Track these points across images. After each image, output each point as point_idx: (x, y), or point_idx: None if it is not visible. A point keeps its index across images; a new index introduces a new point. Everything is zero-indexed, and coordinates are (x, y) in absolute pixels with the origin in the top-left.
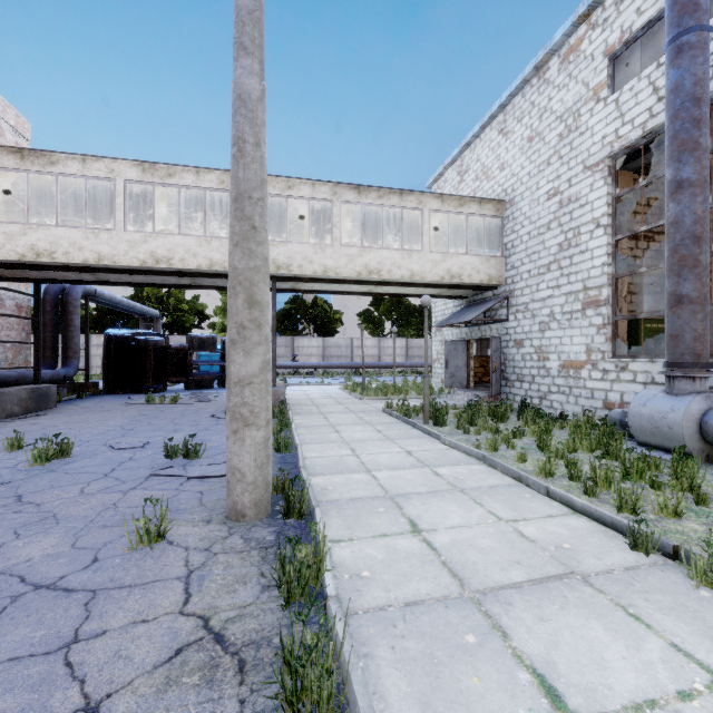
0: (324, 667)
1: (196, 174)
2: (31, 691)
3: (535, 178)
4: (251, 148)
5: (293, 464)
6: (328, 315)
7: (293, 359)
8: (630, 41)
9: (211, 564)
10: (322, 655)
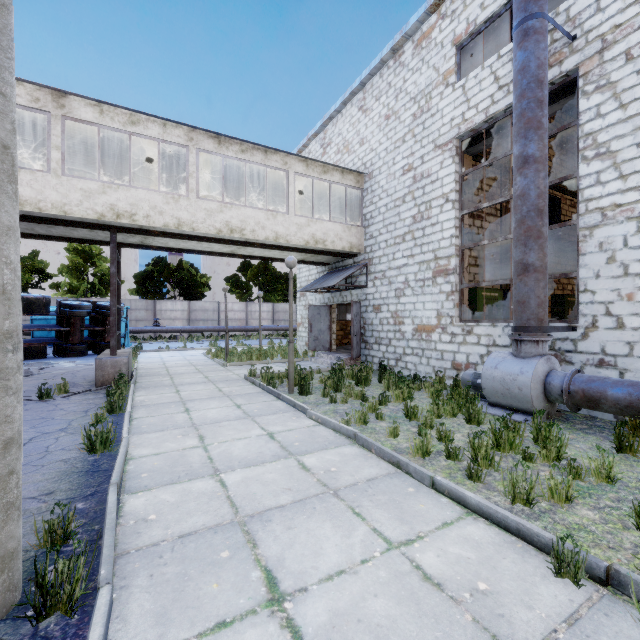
0: None
1: None
2: None
3: (391, 154)
4: None
5: (108, 472)
6: (194, 279)
7: (154, 323)
8: (474, 34)
9: None
10: None
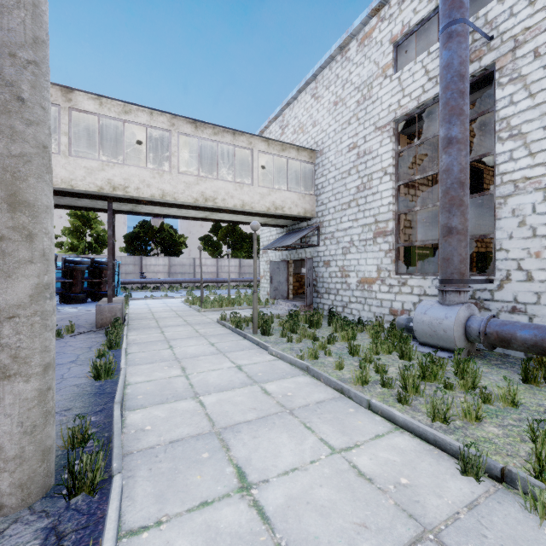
0: None
1: None
2: None
3: (339, 134)
4: None
5: (111, 394)
6: (173, 239)
7: (141, 275)
8: (408, 34)
9: None
10: None
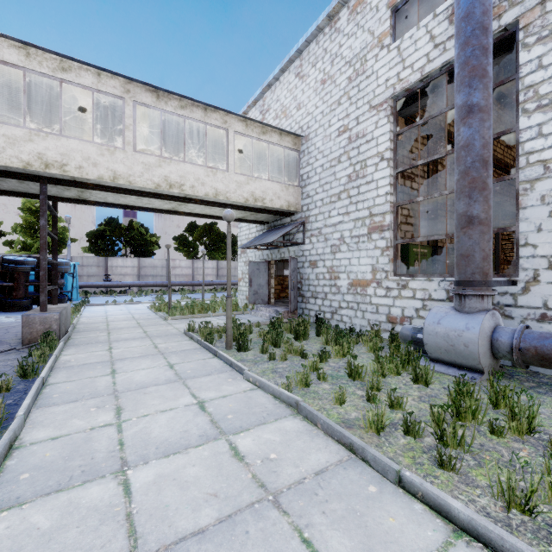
0: None
1: None
2: None
3: (327, 117)
4: None
5: None
6: (144, 238)
7: (105, 278)
8: None
9: None
10: None
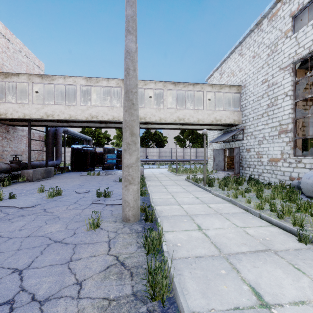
0: (164, 275)
1: (107, 81)
2: (58, 276)
3: (256, 75)
4: (132, 72)
5: (148, 200)
6: (161, 138)
7: (146, 157)
8: (302, 9)
9: (117, 237)
10: (163, 270)
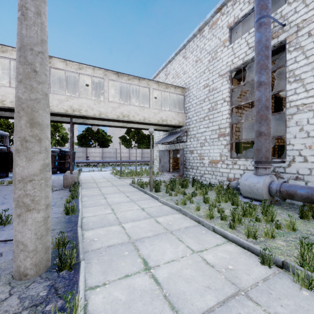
0: None
1: None
2: None
3: (198, 79)
4: (32, 15)
5: (75, 222)
6: (104, 137)
7: (86, 158)
8: (237, 22)
9: None
10: None
